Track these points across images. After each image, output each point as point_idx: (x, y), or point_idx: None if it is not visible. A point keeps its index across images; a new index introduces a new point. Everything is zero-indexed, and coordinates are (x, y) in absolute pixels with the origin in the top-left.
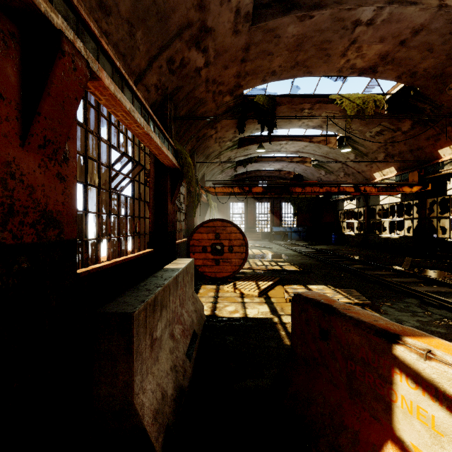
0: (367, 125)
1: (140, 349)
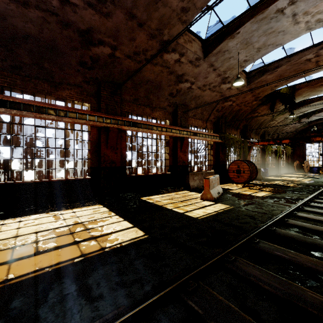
0: None
1: (190, 177)
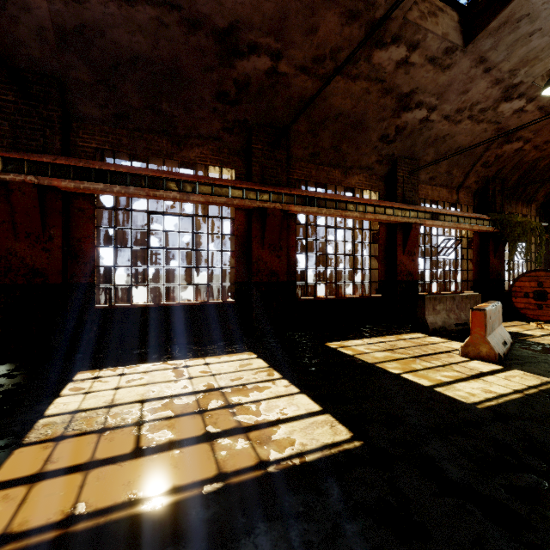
0: None
1: (427, 306)
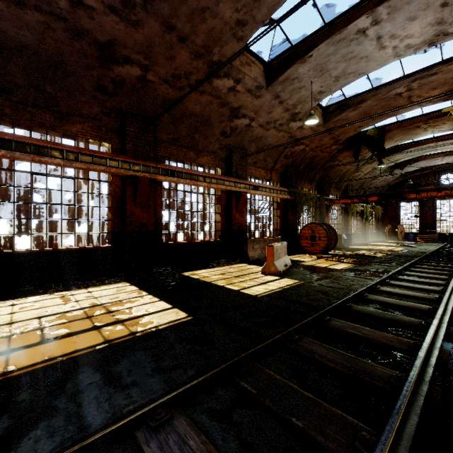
0: None
1: (249, 246)
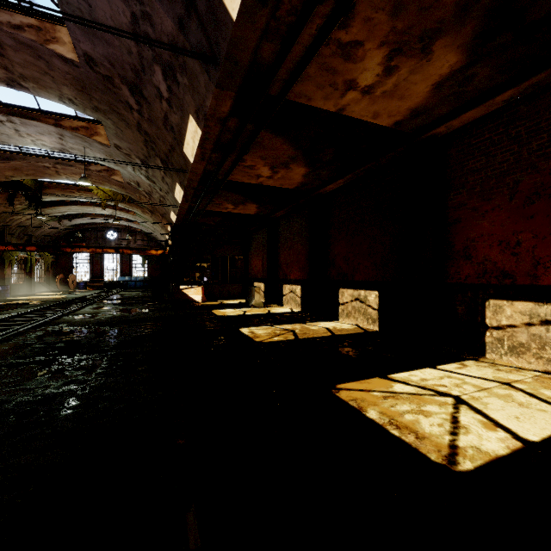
0: (132, 206)
1: None
